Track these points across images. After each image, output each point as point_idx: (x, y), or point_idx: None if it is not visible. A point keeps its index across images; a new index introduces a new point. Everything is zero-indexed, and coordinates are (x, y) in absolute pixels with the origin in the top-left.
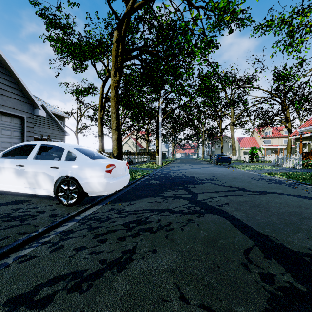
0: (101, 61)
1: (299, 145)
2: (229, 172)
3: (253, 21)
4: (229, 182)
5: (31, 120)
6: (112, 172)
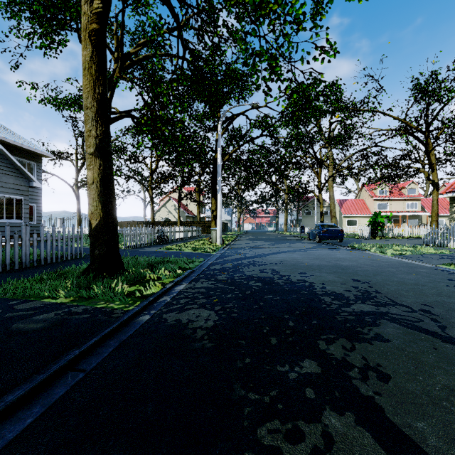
0: None
1: None
2: (369, 262)
3: None
4: (446, 314)
5: None
6: None
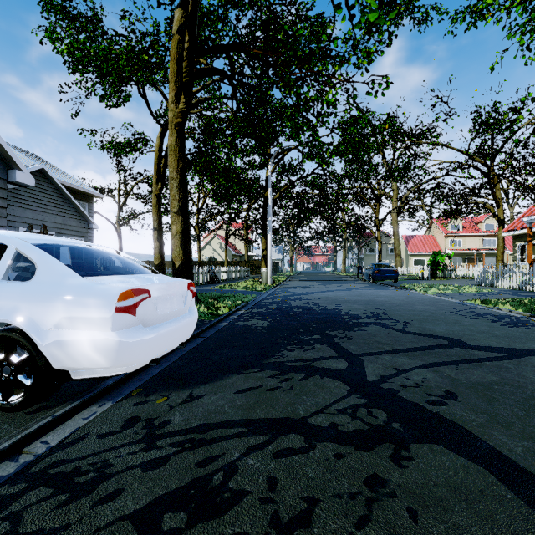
0: (158, 88)
1: (520, 247)
2: (403, 298)
3: (446, 12)
4: (417, 323)
5: (0, 192)
6: (139, 311)
